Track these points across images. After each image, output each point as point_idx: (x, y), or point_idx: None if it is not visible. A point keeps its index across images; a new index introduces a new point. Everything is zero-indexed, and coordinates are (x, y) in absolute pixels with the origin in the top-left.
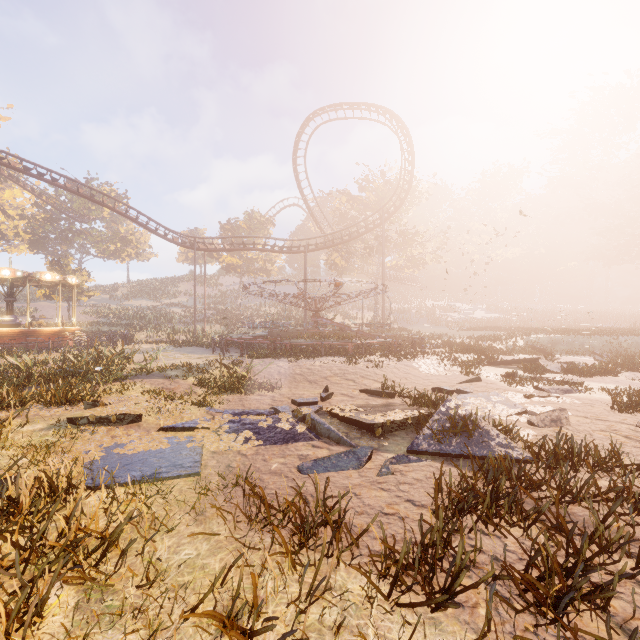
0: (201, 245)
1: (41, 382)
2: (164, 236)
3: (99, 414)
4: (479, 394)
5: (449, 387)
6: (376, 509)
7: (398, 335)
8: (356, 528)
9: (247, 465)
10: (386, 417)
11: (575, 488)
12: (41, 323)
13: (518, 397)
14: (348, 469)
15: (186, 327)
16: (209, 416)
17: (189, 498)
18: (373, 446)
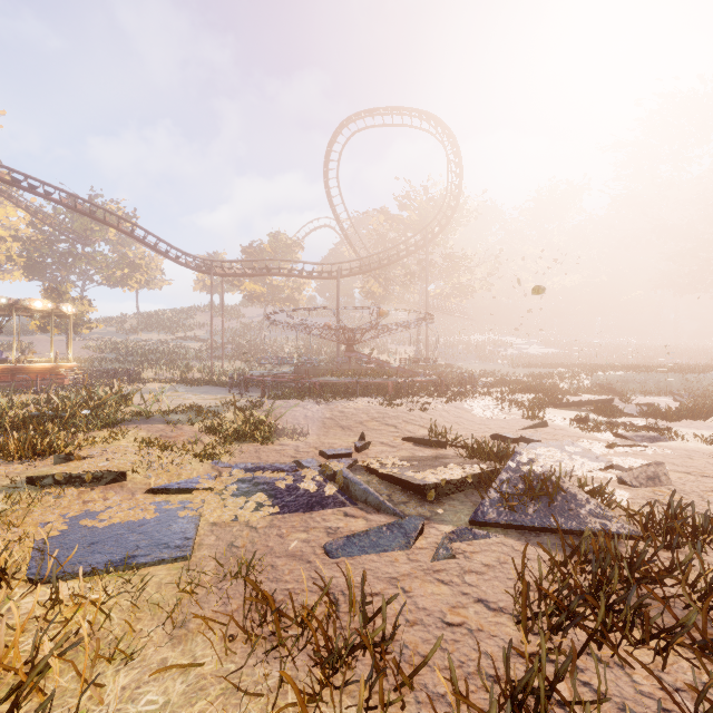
0: (218, 269)
1: (12, 429)
2: (176, 259)
3: (71, 471)
4: (550, 443)
5: (512, 434)
6: (435, 616)
7: (444, 372)
8: (408, 650)
9: (256, 543)
10: (440, 475)
11: (708, 579)
12: (31, 358)
13: (597, 447)
14: (392, 549)
15: (202, 364)
16: (214, 473)
17: (169, 597)
18: (424, 514)
